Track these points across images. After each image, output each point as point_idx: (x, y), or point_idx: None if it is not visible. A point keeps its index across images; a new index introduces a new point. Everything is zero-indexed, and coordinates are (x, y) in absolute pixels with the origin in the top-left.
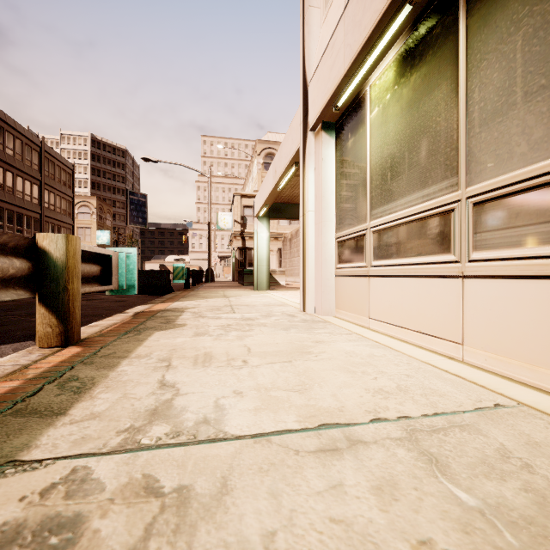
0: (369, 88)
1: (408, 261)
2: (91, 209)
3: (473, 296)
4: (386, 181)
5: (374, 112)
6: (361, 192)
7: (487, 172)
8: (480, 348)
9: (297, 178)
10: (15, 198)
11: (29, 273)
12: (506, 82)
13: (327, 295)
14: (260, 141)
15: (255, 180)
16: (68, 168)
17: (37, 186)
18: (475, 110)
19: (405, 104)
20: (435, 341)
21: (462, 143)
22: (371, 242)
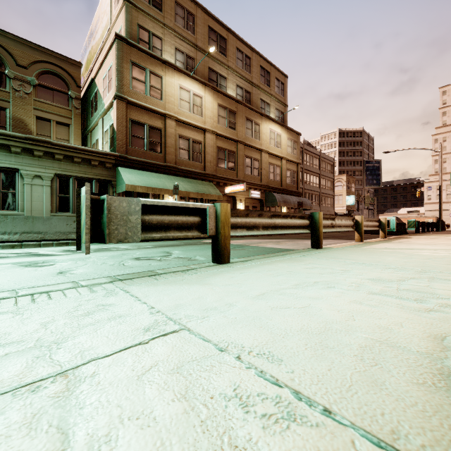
0: None
1: None
2: (342, 182)
3: None
4: None
5: None
6: None
7: None
8: None
9: None
10: (310, 187)
11: (378, 225)
12: None
13: None
14: None
15: None
16: (331, 162)
17: (318, 177)
18: None
19: None
20: None
21: None
22: None
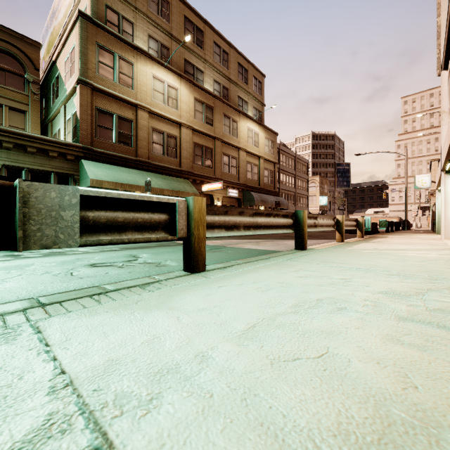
0: None
1: None
2: (316, 183)
3: None
4: None
5: None
6: None
7: None
8: None
9: None
10: (286, 187)
11: (355, 224)
12: None
13: (447, 232)
14: None
15: None
16: (305, 163)
17: (293, 178)
18: None
19: None
20: None
21: None
22: None
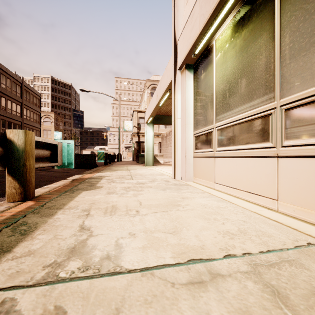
0: (215, 41)
1: (240, 147)
2: (51, 119)
3: (285, 169)
4: (225, 98)
5: (218, 56)
6: (209, 105)
7: (295, 88)
8: (290, 203)
9: (170, 100)
10: (7, 113)
11: (1, 155)
12: (309, 29)
13: (189, 168)
14: (148, 80)
15: (146, 102)
16: (37, 96)
17: (19, 106)
18: (286, 49)
19: (238, 49)
20: (258, 198)
21: (277, 71)
22: (216, 136)
